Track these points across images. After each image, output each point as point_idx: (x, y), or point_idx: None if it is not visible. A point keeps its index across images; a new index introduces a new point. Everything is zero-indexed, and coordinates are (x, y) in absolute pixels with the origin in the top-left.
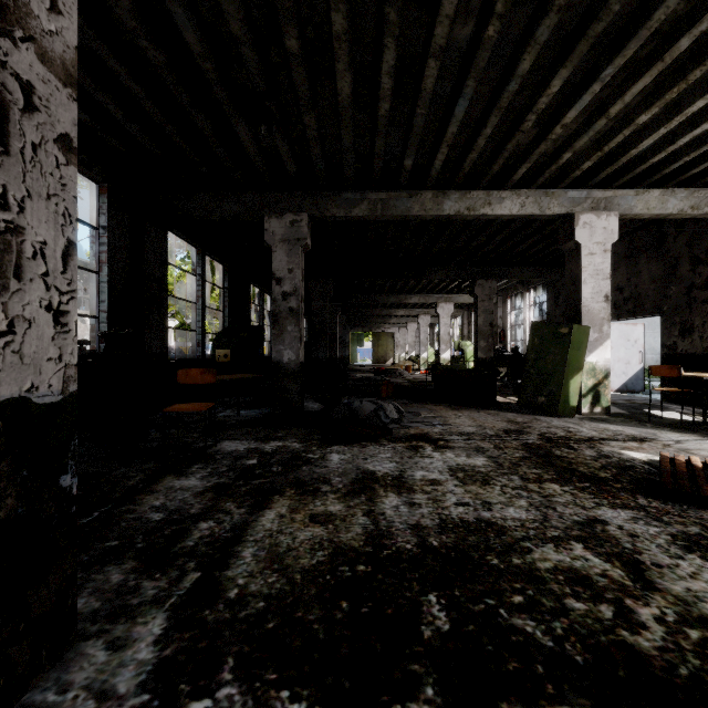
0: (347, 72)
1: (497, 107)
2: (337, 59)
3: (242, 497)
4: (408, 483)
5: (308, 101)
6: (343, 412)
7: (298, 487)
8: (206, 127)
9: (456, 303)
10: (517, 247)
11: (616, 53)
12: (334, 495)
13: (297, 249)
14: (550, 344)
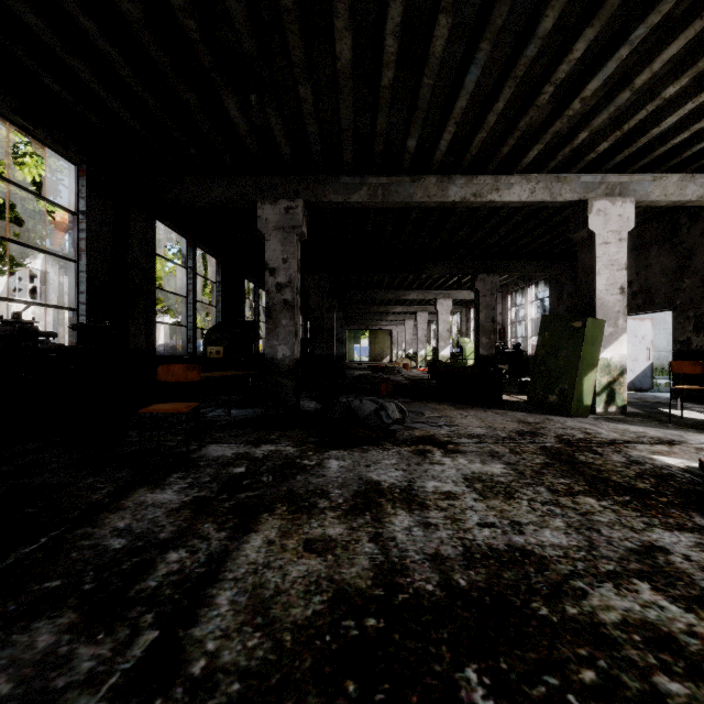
0: (347, 31)
1: (512, 77)
2: (336, 14)
3: (224, 515)
4: (420, 497)
5: (303, 68)
6: (341, 411)
7: (291, 502)
8: (191, 100)
9: (454, 300)
10: (520, 239)
11: (651, 9)
12: (334, 512)
13: (292, 237)
14: (562, 339)
